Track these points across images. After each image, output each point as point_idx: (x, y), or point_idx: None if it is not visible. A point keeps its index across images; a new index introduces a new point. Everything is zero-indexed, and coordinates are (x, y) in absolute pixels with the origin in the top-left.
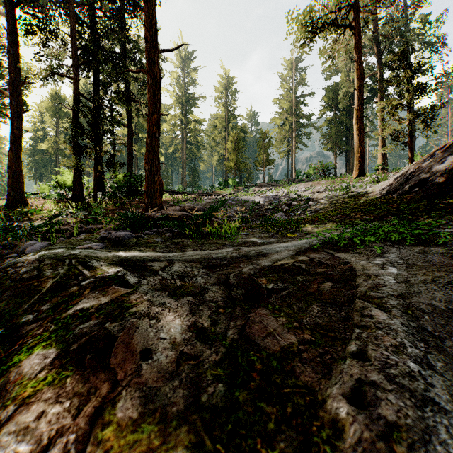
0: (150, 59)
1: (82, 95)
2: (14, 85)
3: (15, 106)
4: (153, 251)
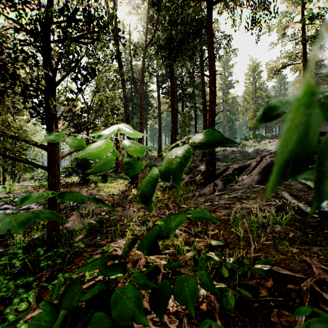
0: (204, 106)
1: (178, 112)
2: (159, 115)
3: (159, 122)
4: (203, 164)
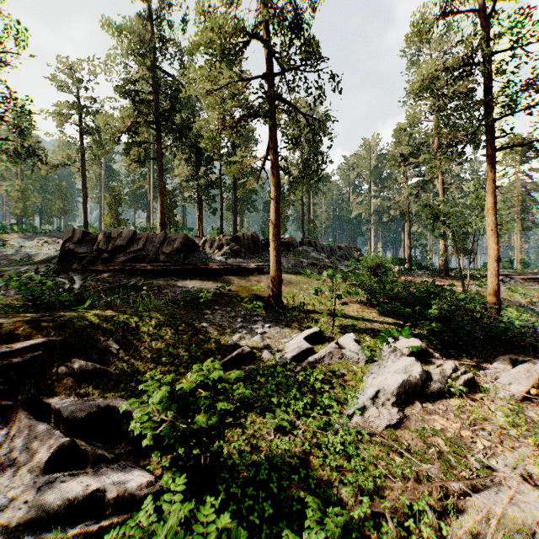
0: None
1: None
2: None
3: None
4: None
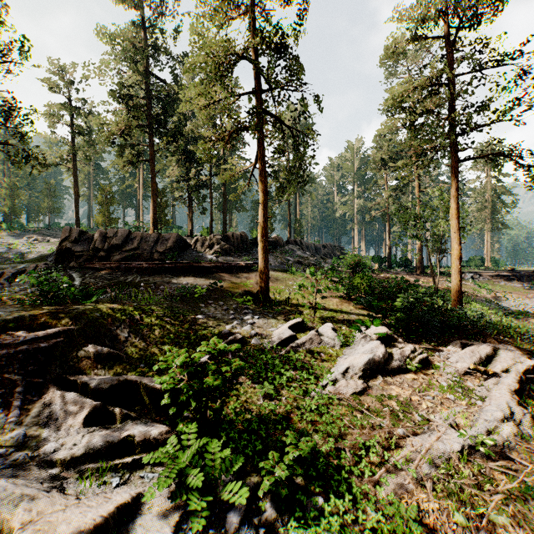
0: None
1: None
2: None
3: None
4: None
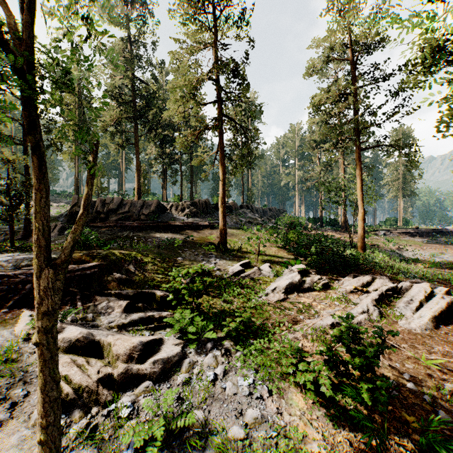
0: None
1: None
2: None
3: None
4: None
